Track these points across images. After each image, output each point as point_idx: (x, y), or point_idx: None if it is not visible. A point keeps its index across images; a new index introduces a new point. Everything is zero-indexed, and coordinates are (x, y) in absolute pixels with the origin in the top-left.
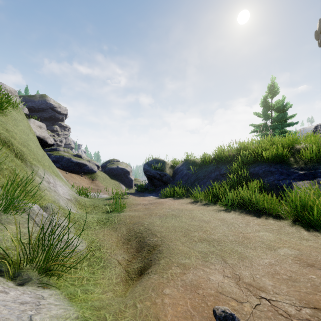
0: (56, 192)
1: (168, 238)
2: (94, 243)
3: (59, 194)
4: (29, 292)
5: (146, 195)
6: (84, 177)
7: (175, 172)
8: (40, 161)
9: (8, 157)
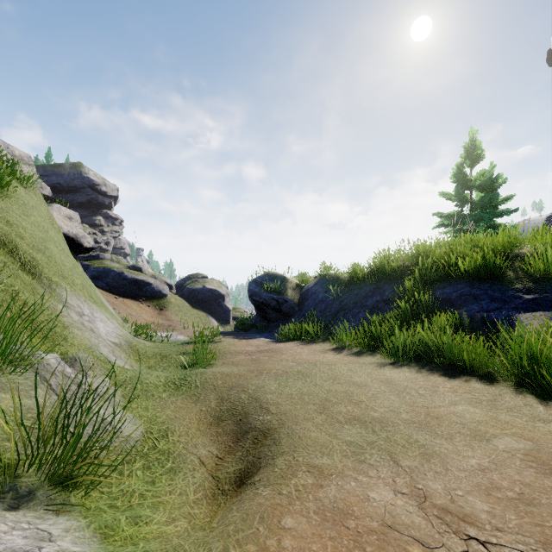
0: (95, 331)
1: (291, 416)
2: (156, 425)
3: (99, 336)
4: (25, 525)
5: (253, 337)
6: (146, 305)
7: (303, 297)
8: (67, 277)
9: (8, 269)
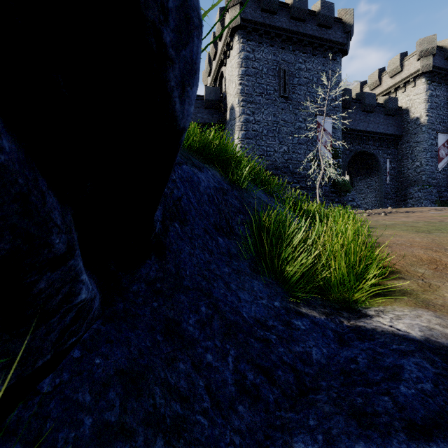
0: None
1: None
2: None
3: None
4: None
5: None
6: None
7: None
8: None
9: None
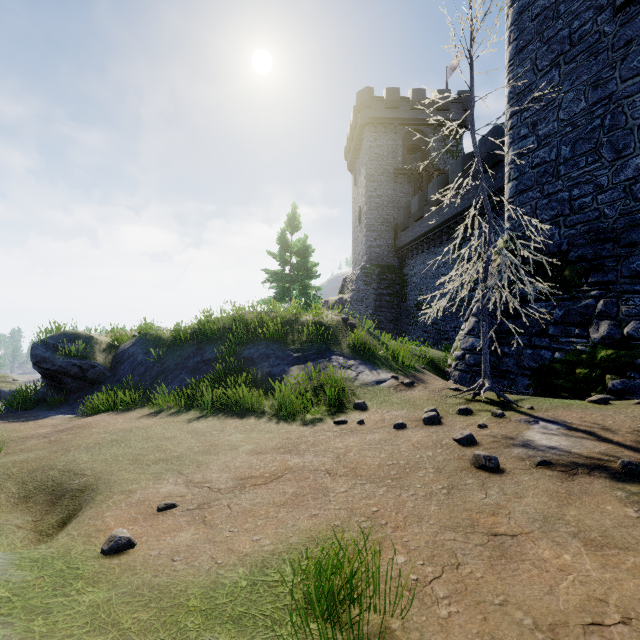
0: None
1: (107, 472)
2: None
3: None
4: None
5: (44, 416)
6: None
7: (117, 360)
8: None
9: None
